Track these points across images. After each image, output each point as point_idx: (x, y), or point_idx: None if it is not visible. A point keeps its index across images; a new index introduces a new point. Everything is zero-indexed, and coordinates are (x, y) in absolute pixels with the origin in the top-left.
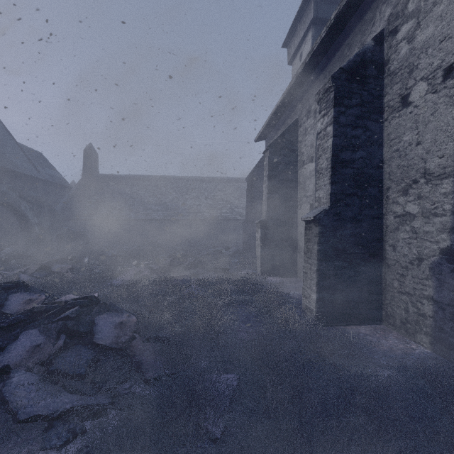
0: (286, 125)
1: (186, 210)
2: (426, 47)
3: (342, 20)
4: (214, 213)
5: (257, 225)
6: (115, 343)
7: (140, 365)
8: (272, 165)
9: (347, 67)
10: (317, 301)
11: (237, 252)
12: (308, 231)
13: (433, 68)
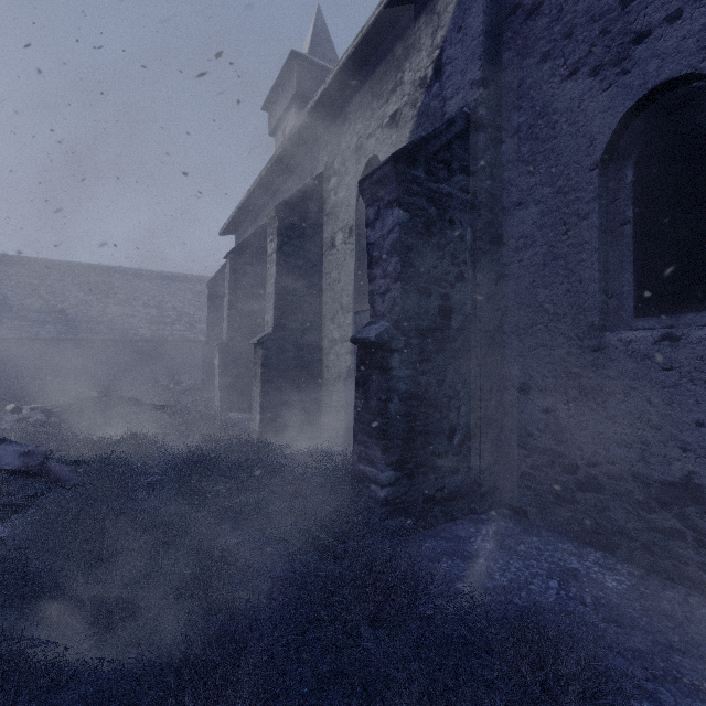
0: (257, 225)
1: (107, 324)
2: (342, 205)
3: (297, 143)
4: (160, 331)
5: (216, 349)
6: (25, 467)
7: (60, 478)
8: (235, 275)
9: (291, 200)
10: (261, 422)
11: (194, 388)
12: (256, 355)
13: (345, 224)
